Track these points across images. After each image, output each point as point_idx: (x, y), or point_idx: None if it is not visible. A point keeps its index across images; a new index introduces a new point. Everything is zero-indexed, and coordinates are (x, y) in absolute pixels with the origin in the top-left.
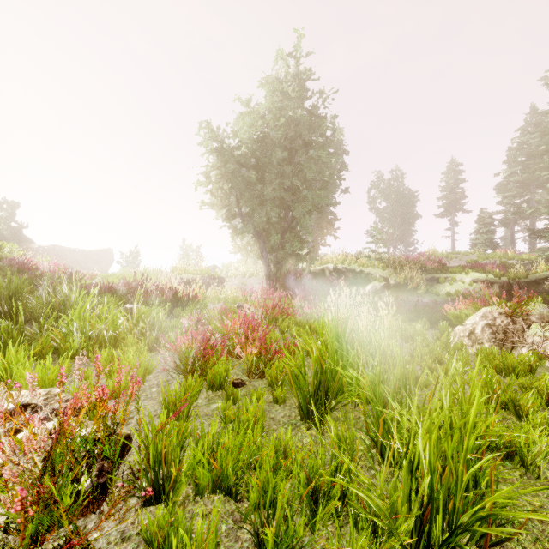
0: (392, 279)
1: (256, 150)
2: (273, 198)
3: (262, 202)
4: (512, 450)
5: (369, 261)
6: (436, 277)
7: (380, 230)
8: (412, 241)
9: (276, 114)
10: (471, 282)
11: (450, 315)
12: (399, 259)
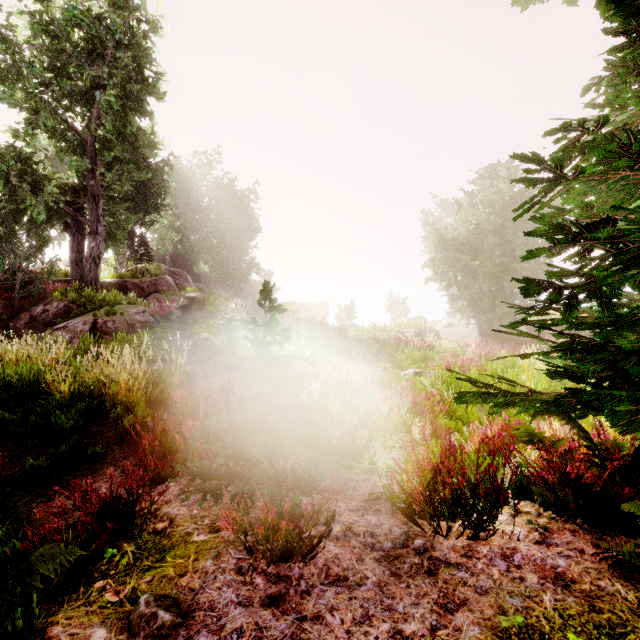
0: None
1: (470, 237)
2: (484, 272)
3: (475, 276)
4: None
5: None
6: None
7: None
8: None
9: (488, 205)
10: None
11: None
12: None
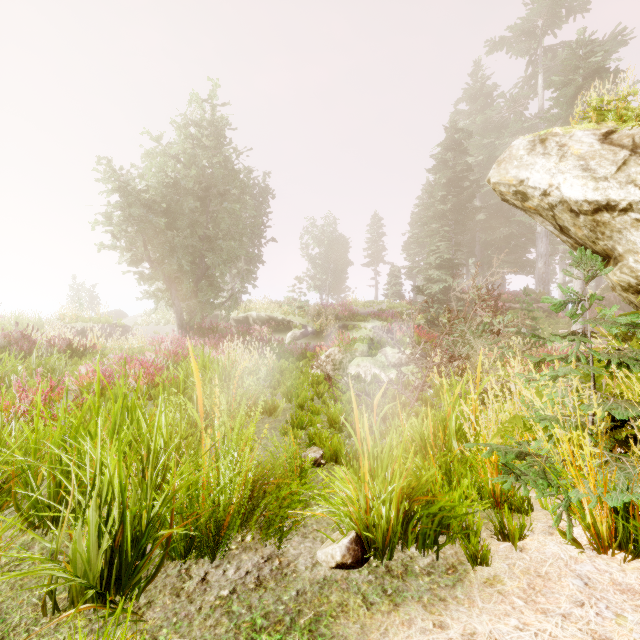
0: (310, 326)
1: (166, 195)
2: (185, 246)
3: (173, 249)
4: (272, 411)
5: (290, 309)
6: (346, 324)
7: (314, 276)
8: (343, 288)
9: (189, 160)
10: (371, 329)
11: (310, 354)
12: (317, 308)
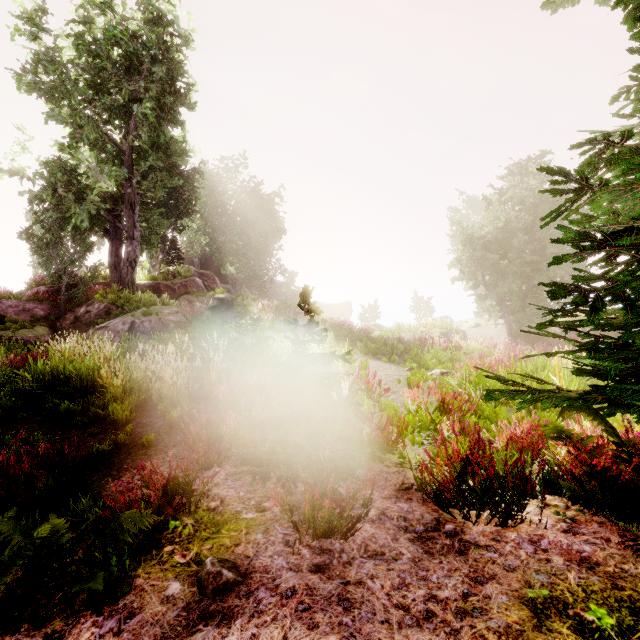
0: None
1: (498, 236)
2: (514, 271)
3: (504, 275)
4: None
5: None
6: None
7: None
8: None
9: (517, 202)
10: None
11: None
12: None
